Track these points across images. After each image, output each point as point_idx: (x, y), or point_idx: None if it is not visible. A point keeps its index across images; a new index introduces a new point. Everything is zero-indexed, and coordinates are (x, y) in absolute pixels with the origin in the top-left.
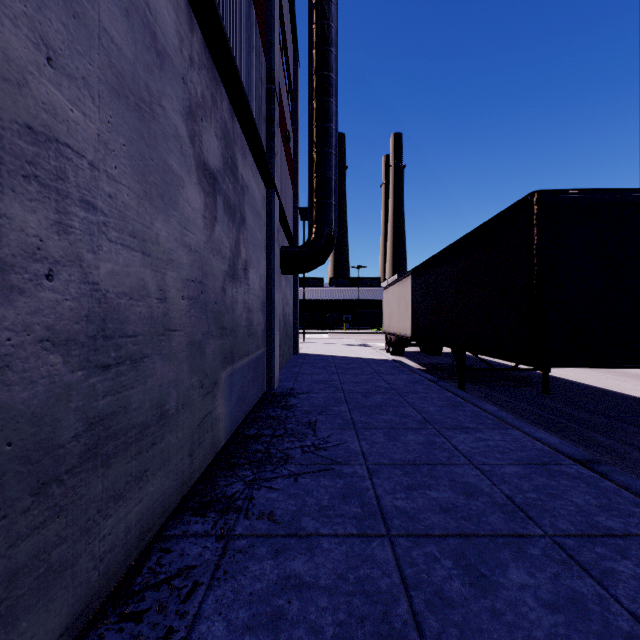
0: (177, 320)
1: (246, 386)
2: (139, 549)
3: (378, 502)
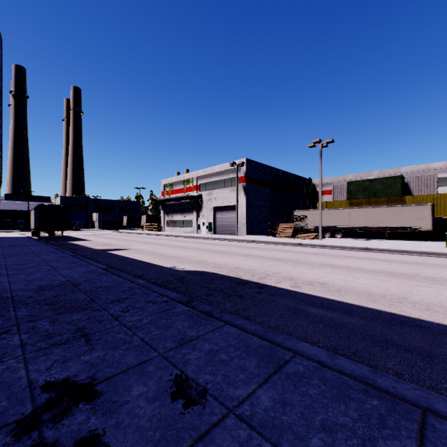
0: None
1: None
2: None
3: (1, 242)
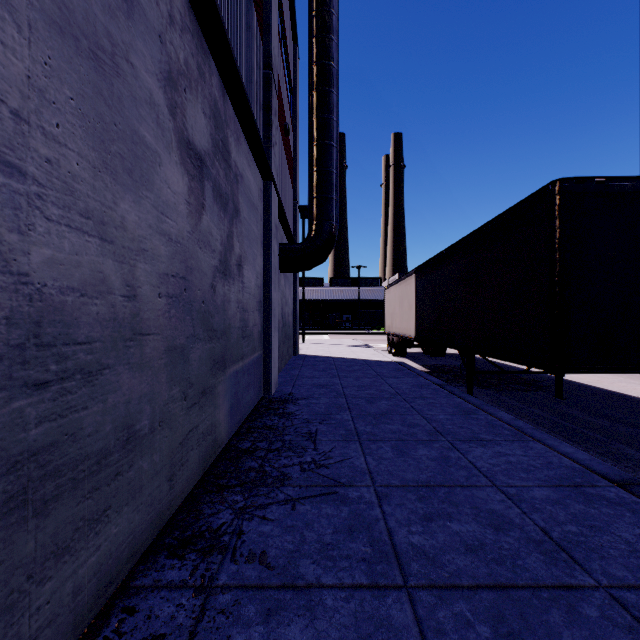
0: (152, 322)
1: (240, 393)
2: (95, 609)
3: (391, 538)
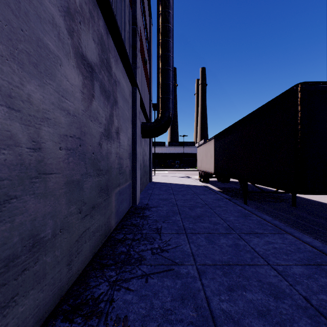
0: (54, 165)
1: (118, 205)
2: None
3: (208, 305)
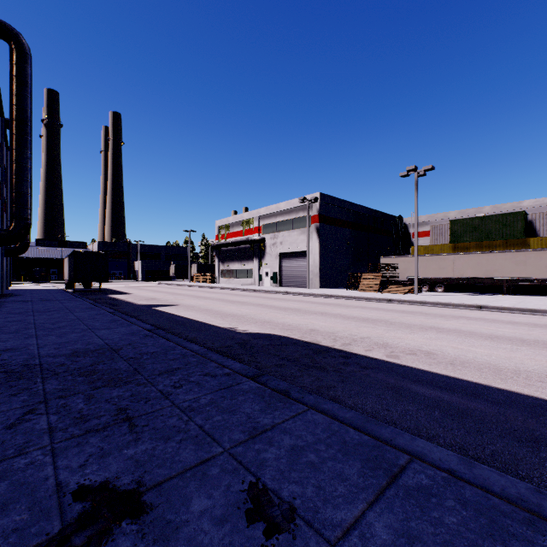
0: None
1: None
2: None
3: (31, 296)
